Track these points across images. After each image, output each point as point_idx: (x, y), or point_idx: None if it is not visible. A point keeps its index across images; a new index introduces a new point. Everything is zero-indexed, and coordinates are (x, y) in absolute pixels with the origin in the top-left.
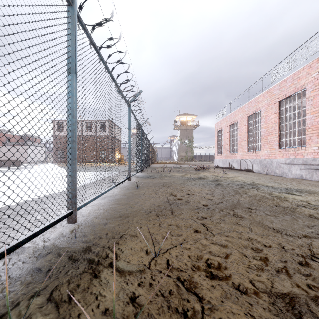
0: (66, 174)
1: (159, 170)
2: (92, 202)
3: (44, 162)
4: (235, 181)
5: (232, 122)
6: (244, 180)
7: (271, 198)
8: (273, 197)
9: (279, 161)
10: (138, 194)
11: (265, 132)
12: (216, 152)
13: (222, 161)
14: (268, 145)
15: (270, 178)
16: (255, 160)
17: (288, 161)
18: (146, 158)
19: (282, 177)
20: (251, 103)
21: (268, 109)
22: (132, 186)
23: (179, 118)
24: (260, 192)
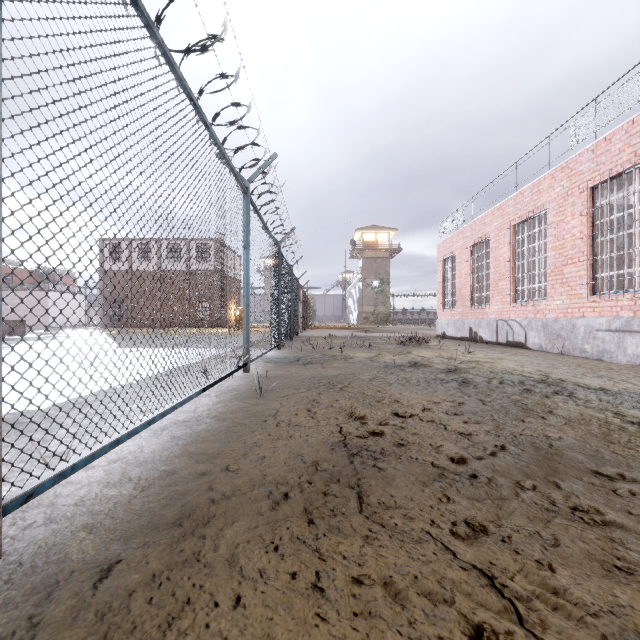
0: (109, 353)
1: (319, 343)
2: (119, 446)
3: (82, 325)
4: (499, 371)
5: (476, 239)
6: (521, 370)
7: (635, 428)
8: (636, 424)
9: (593, 323)
10: (262, 413)
11: (557, 258)
12: (440, 305)
13: (454, 324)
14: (564, 287)
15: (579, 364)
16: (533, 321)
17: (616, 325)
18: (291, 318)
19: (603, 361)
20: (524, 195)
21: (566, 208)
22: (252, 386)
23: (361, 236)
24: (587, 406)
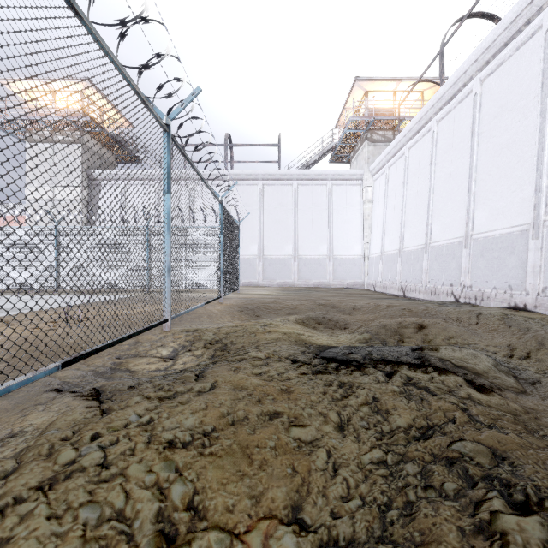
0: None
1: None
2: None
3: None
4: None
5: None
6: None
7: None
8: None
9: None
10: None
11: None
12: None
13: None
14: None
15: None
16: None
17: None
18: None
19: None
20: None
21: None
22: None
23: None
24: None
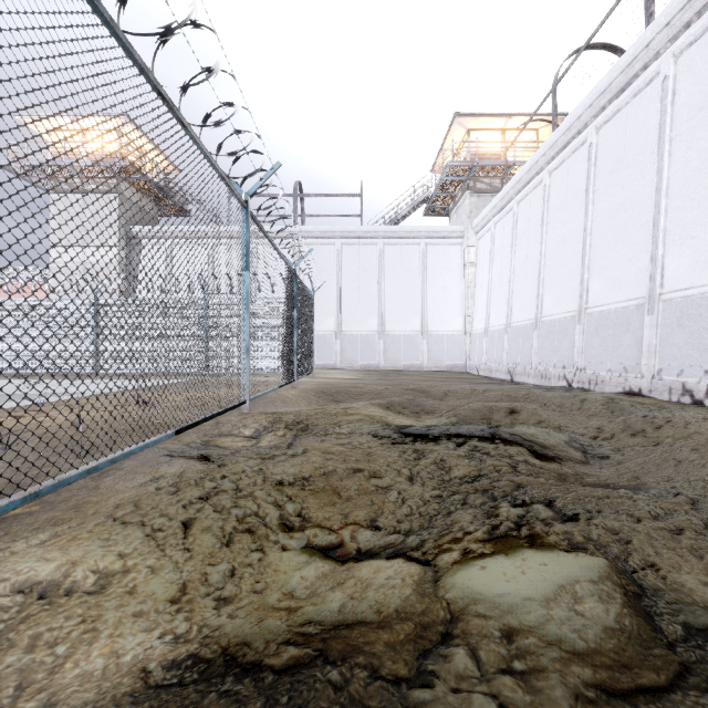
0: None
1: None
2: None
3: None
4: None
5: None
6: None
7: None
8: None
9: None
10: None
11: None
12: None
13: None
14: None
15: None
16: None
17: None
18: None
19: None
20: None
21: None
22: None
23: None
24: None
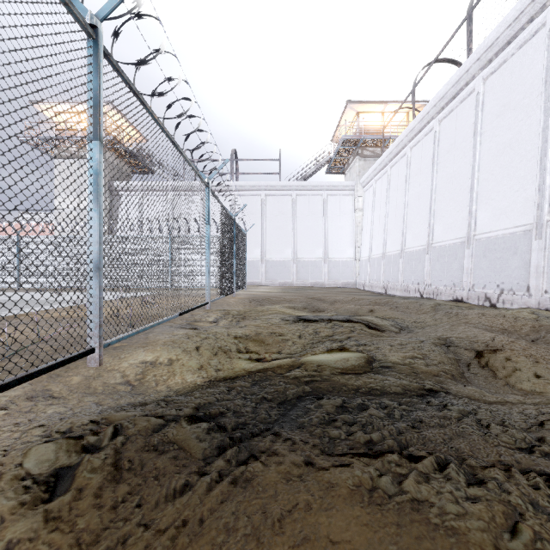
0: None
1: None
2: None
3: None
4: None
5: None
6: None
7: None
8: None
9: None
10: None
11: None
12: None
13: None
14: None
15: None
16: None
17: None
18: None
19: None
20: None
21: None
22: None
23: None
24: None
